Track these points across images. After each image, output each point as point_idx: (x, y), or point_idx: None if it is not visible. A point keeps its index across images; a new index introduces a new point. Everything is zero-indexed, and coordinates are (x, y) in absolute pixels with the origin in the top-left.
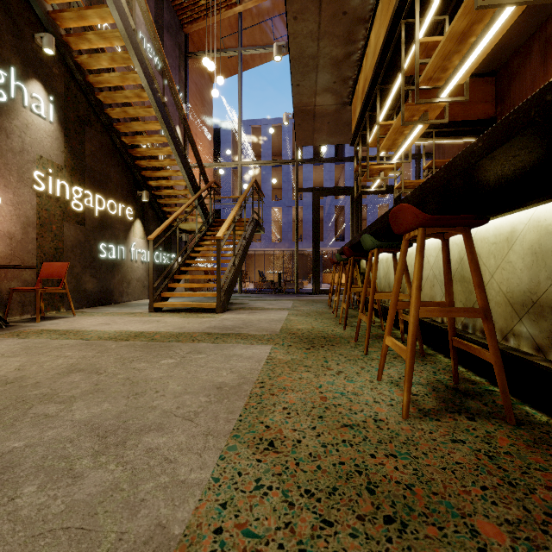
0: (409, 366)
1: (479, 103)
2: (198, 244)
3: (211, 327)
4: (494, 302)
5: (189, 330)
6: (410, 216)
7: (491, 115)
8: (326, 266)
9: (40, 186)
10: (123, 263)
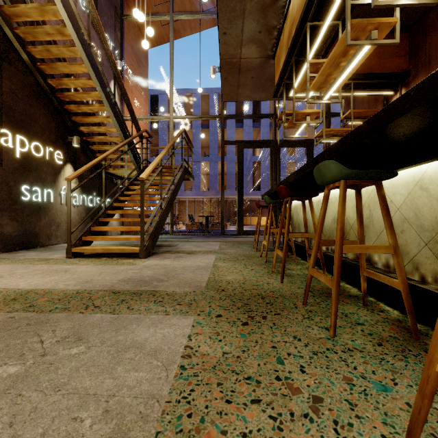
0: None
1: (393, 57)
2: (128, 188)
3: (124, 280)
4: None
5: (93, 287)
6: None
7: (404, 68)
8: (245, 211)
9: None
10: (51, 206)
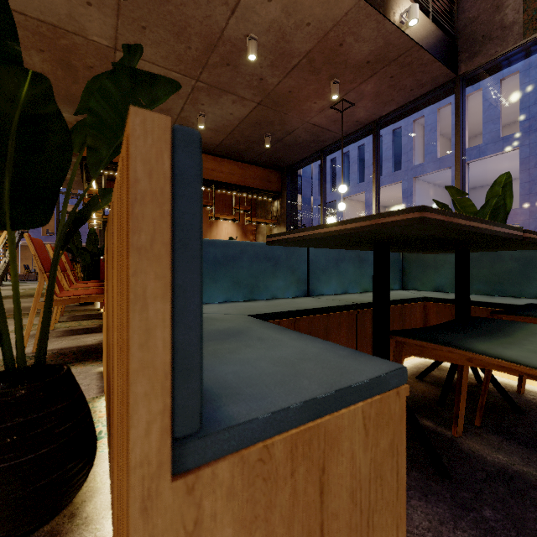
0: None
1: None
2: None
3: None
4: None
5: None
6: None
7: None
8: None
9: None
10: None
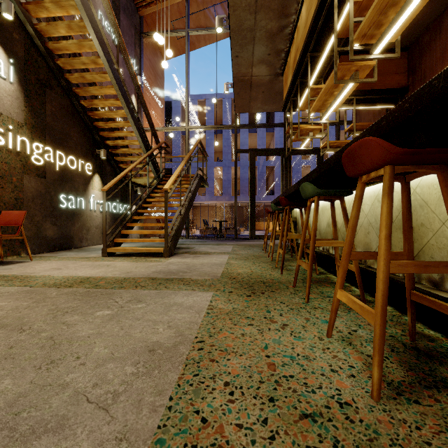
0: (379, 334)
1: (393, 74)
2: (150, 196)
3: (157, 271)
4: (446, 251)
5: (134, 275)
6: (378, 150)
7: (403, 84)
8: (259, 216)
9: (0, 141)
10: (83, 212)
